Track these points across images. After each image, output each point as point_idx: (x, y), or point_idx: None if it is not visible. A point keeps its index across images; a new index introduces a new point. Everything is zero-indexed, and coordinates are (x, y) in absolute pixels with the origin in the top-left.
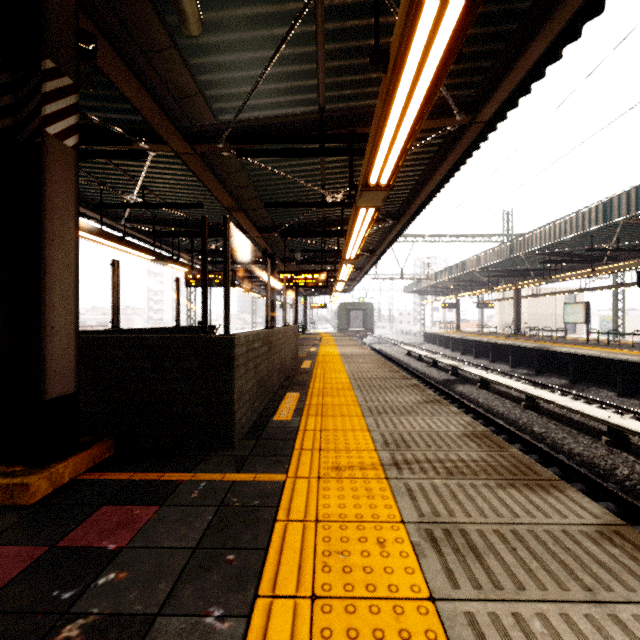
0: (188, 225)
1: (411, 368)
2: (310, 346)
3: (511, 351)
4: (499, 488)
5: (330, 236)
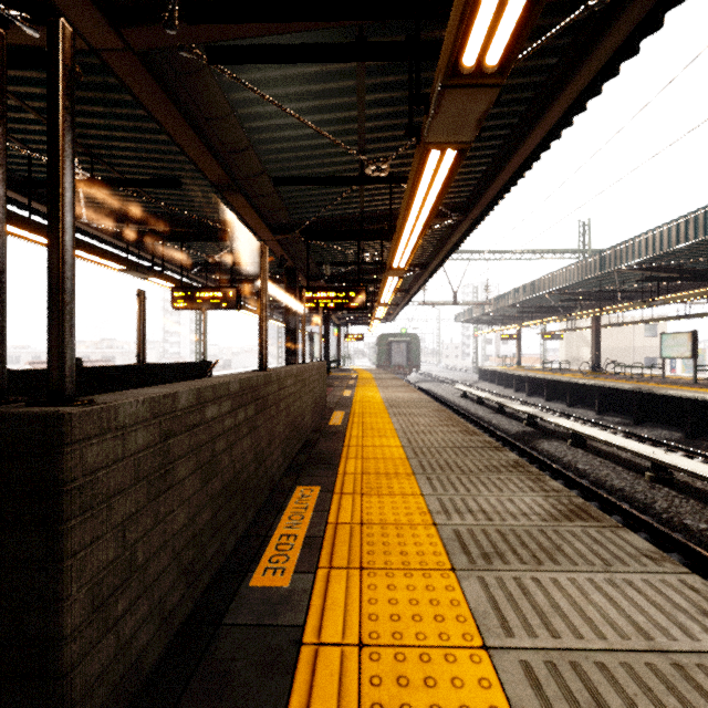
0: (175, 223)
1: (471, 414)
2: (344, 388)
3: (598, 393)
4: None
5: (370, 239)
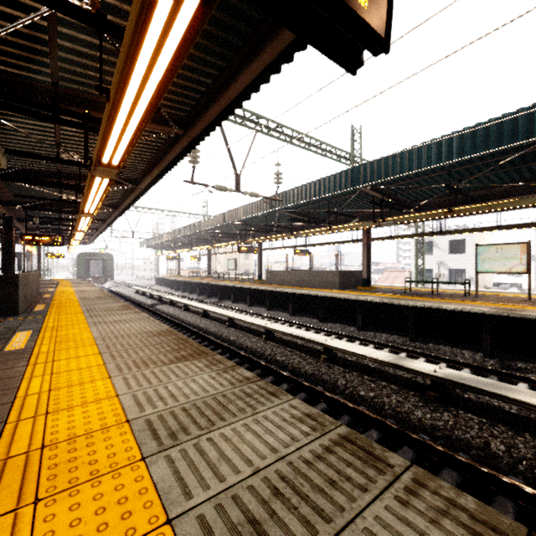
0: None
1: (135, 300)
2: (48, 288)
3: (198, 286)
4: (117, 311)
5: (66, 213)
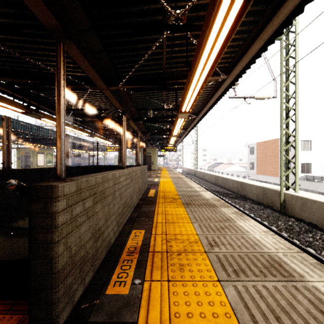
0: None
1: None
2: None
3: None
4: None
5: None
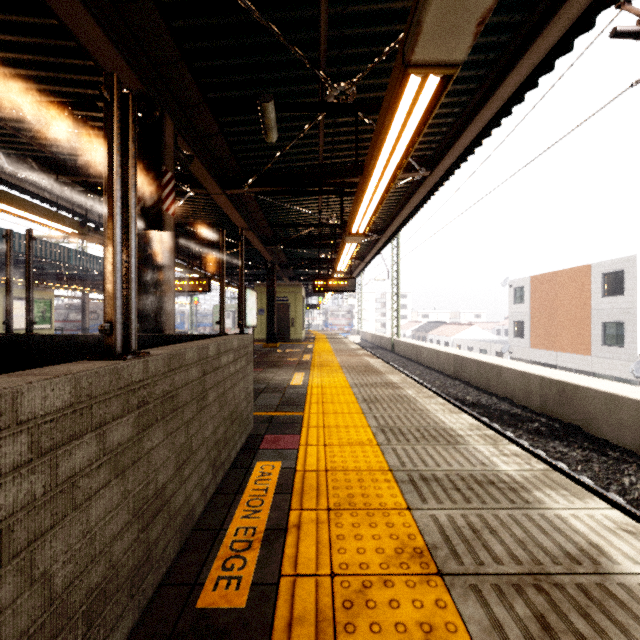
0: None
1: None
2: None
3: None
4: None
5: None
